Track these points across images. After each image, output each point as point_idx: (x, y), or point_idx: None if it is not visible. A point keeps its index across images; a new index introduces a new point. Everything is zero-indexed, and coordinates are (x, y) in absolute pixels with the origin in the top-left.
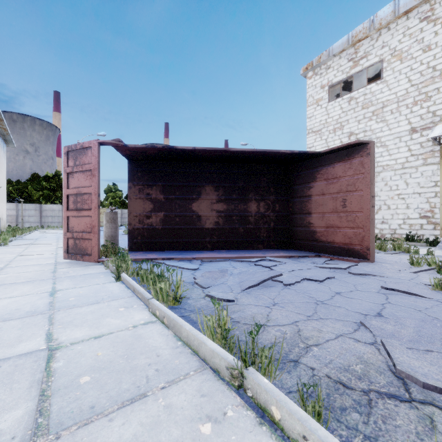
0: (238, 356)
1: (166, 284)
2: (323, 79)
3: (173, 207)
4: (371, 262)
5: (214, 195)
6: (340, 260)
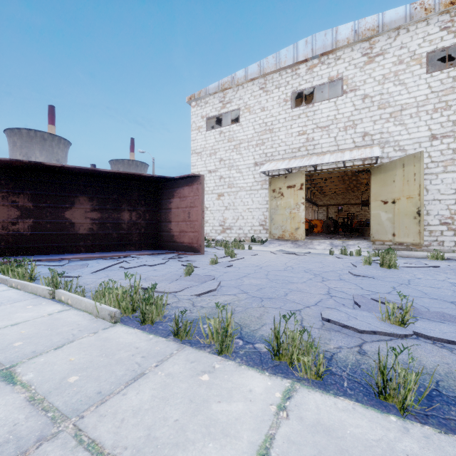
0: None
1: (23, 269)
2: (203, 111)
3: (44, 214)
4: (202, 255)
5: (88, 204)
6: (185, 254)
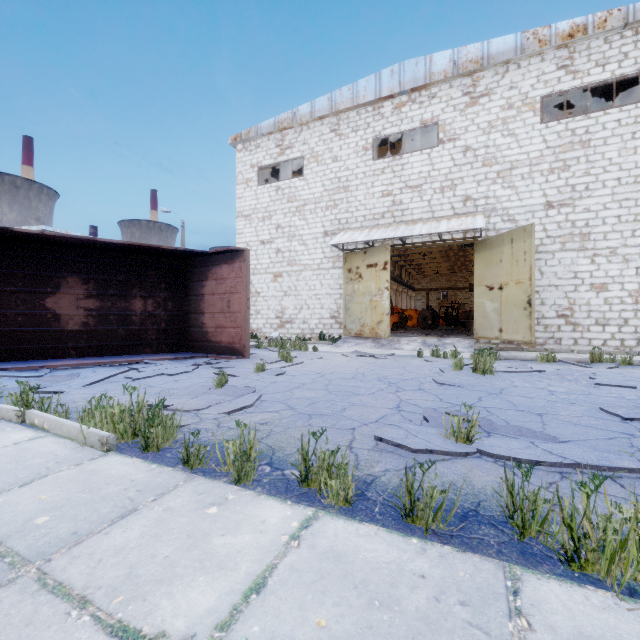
0: None
1: None
2: (253, 157)
3: (13, 303)
4: (247, 359)
5: (81, 288)
6: (223, 358)
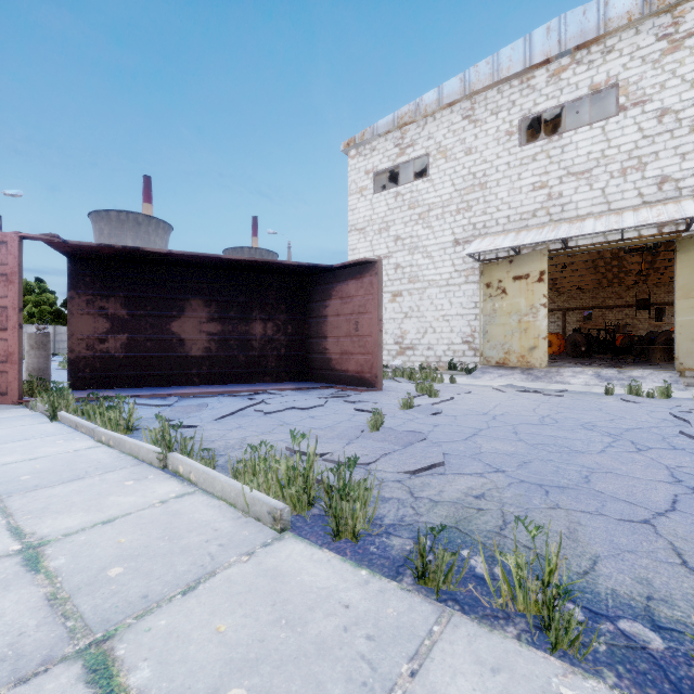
0: None
1: (117, 412)
2: (368, 162)
3: (143, 327)
4: (379, 391)
5: (204, 311)
6: (351, 390)
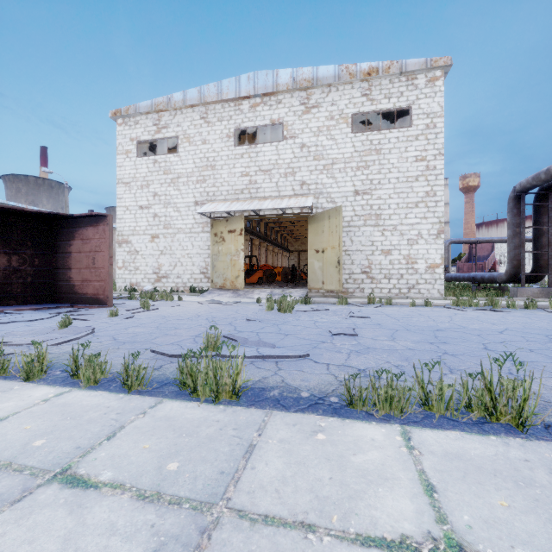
0: None
1: None
2: (132, 132)
3: None
4: (110, 307)
5: None
6: (87, 307)
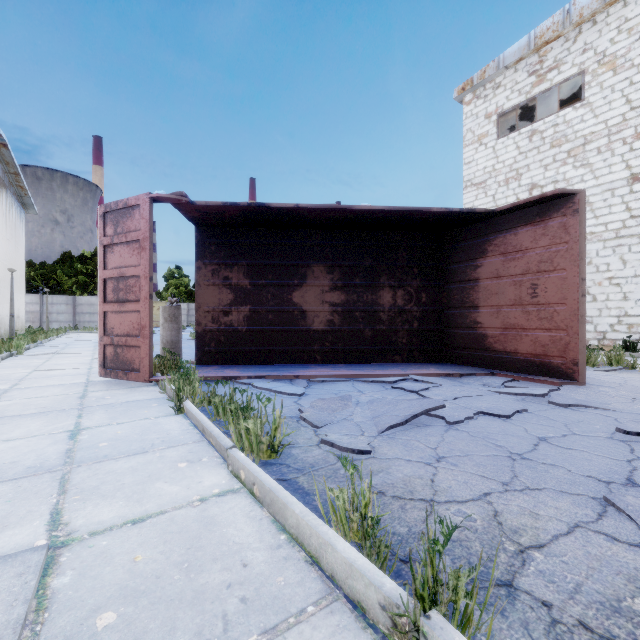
0: (395, 569)
1: (257, 423)
2: (489, 104)
3: (264, 298)
4: (580, 385)
5: (326, 279)
6: (529, 380)
